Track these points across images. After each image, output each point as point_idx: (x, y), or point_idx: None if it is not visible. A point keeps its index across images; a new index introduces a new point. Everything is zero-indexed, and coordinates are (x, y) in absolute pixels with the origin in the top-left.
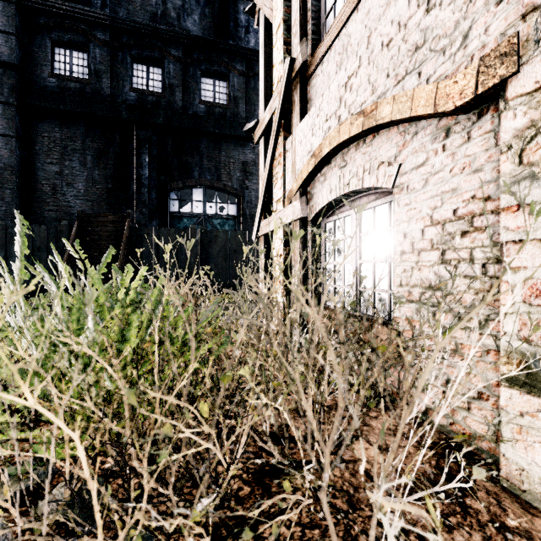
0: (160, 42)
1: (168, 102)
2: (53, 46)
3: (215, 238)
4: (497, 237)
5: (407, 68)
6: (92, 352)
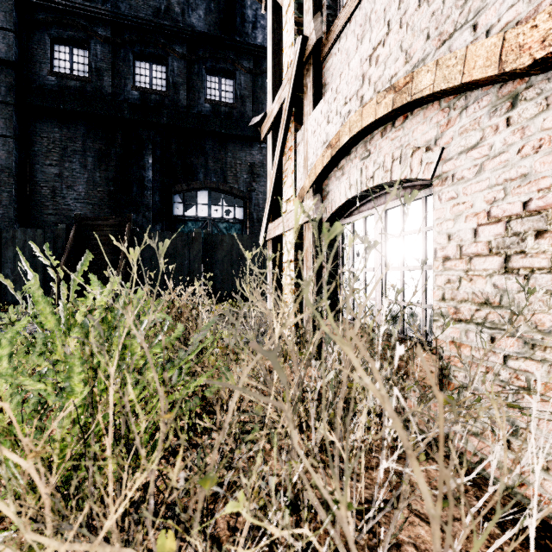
0: (163, 39)
1: (172, 101)
2: (53, 43)
3: (221, 243)
4: None
5: (455, 23)
6: None
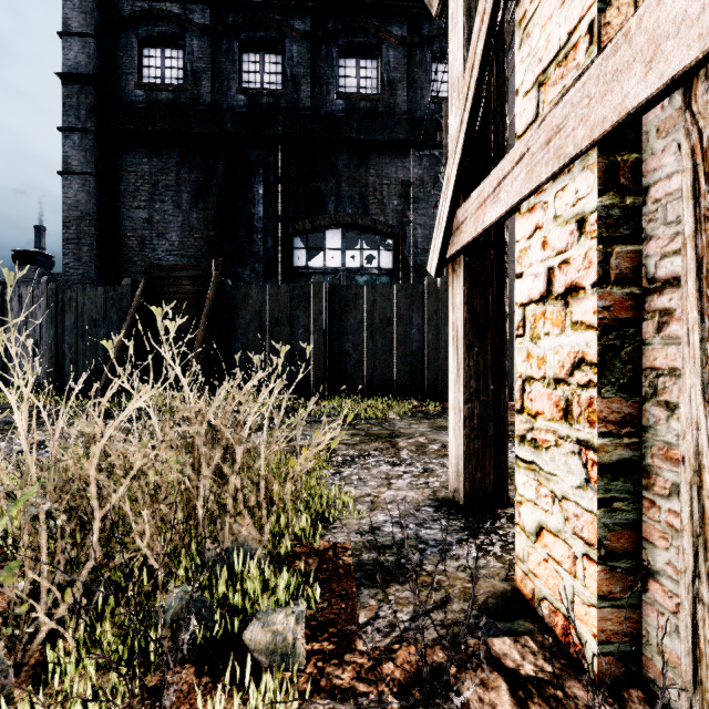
0: (278, 14)
1: (290, 103)
2: (141, 46)
3: (355, 299)
4: None
5: None
6: None
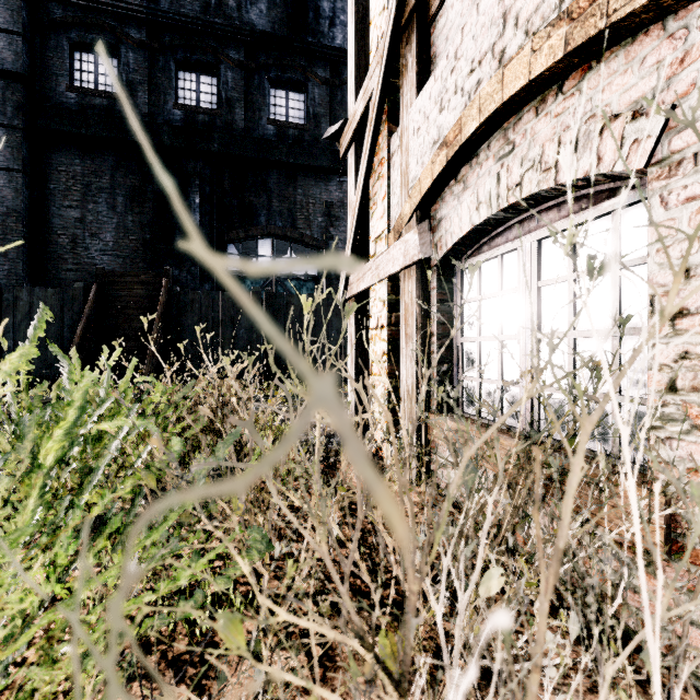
0: (214, 41)
1: (225, 123)
2: (73, 49)
3: (287, 306)
4: None
5: None
6: None
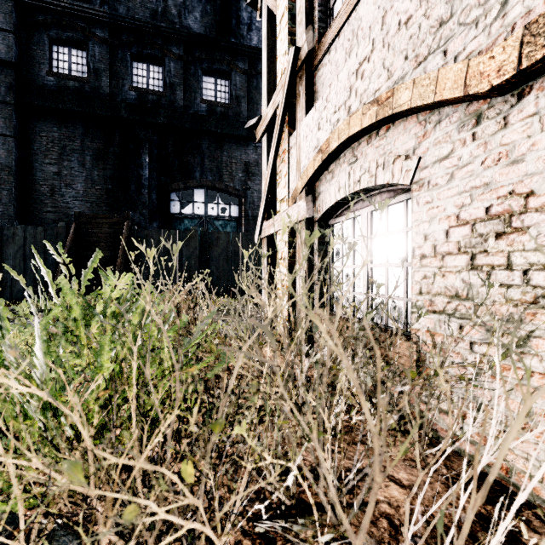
0: (160, 40)
1: (169, 101)
2: (51, 43)
3: (217, 240)
4: (543, 239)
5: (429, 47)
6: (41, 392)
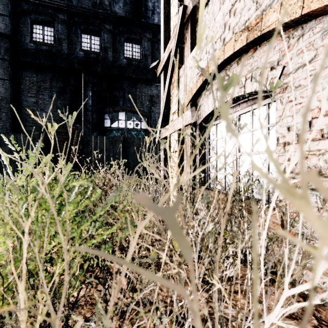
0: (98, 20)
1: (103, 58)
2: (32, 23)
3: (132, 143)
4: None
5: None
6: None
